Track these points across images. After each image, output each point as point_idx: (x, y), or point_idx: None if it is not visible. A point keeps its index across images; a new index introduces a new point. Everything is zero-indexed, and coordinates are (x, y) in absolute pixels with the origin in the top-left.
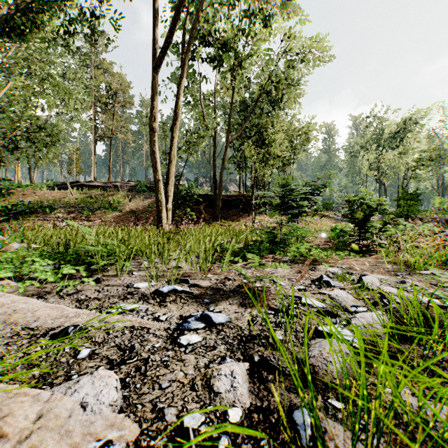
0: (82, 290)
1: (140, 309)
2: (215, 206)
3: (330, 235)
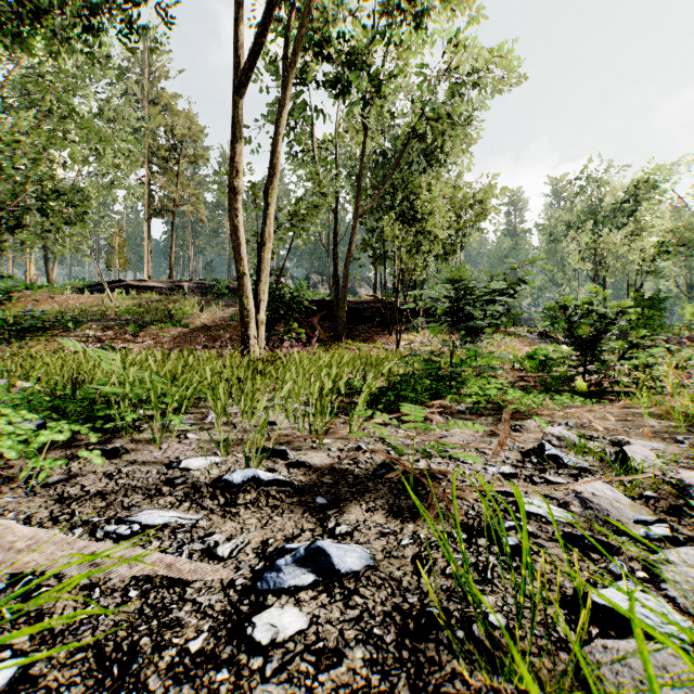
0: (78, 473)
1: (180, 523)
2: (336, 318)
3: (526, 365)
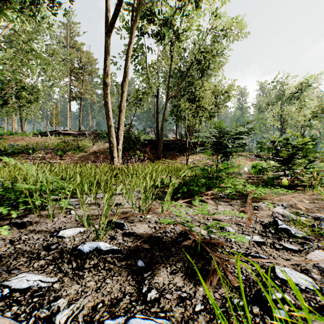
0: None
1: (40, 286)
2: (157, 148)
3: (251, 171)
